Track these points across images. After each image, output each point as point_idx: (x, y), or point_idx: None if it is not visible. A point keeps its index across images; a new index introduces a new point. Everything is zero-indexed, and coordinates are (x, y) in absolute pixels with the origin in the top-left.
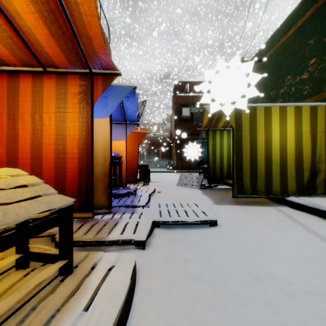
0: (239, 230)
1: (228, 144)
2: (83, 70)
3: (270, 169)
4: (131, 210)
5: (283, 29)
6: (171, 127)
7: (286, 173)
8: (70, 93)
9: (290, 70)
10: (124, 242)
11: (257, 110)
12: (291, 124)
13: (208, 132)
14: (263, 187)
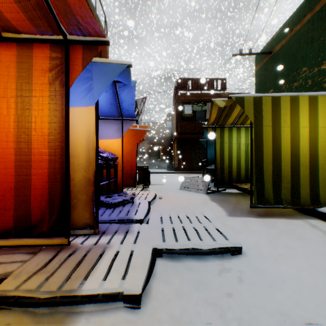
0: (274, 262)
1: (238, 144)
2: (55, 36)
3: (297, 173)
4: (124, 228)
5: (298, 16)
6: (173, 126)
7: (316, 178)
8: (36, 70)
9: (305, 60)
10: (107, 297)
11: (281, 100)
12: (323, 118)
13: (215, 129)
14: (288, 195)
